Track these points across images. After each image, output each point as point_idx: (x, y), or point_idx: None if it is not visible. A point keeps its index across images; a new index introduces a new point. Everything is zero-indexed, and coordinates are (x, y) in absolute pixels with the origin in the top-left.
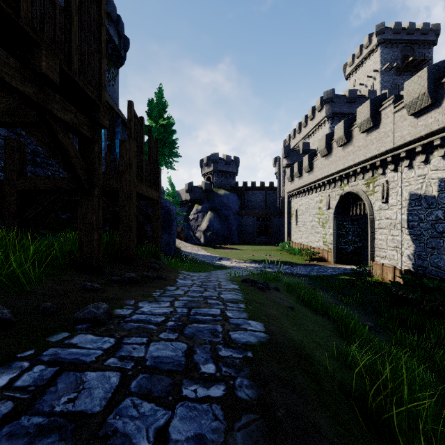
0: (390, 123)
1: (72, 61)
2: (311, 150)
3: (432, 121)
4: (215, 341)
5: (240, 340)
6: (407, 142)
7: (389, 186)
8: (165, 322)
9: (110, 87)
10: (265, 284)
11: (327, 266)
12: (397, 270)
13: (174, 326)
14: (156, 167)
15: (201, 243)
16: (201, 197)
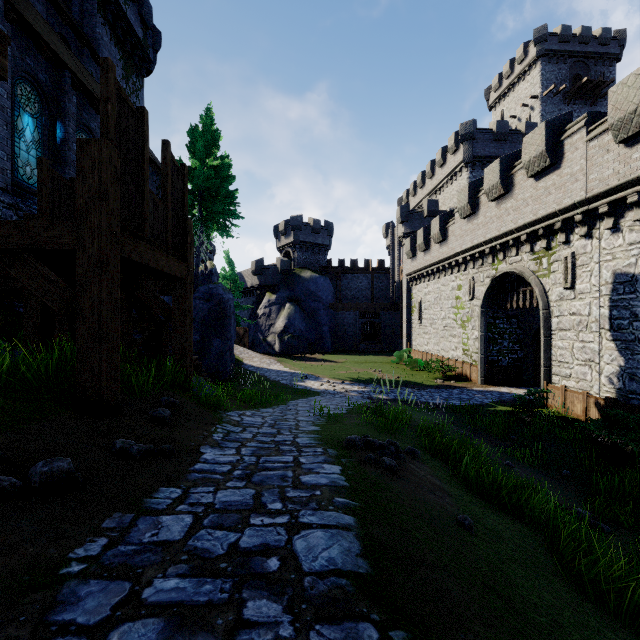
0: (580, 158)
1: None
2: (441, 212)
3: None
4: None
5: None
6: (611, 187)
7: (576, 262)
8: None
9: None
10: (392, 446)
11: (472, 389)
12: (591, 397)
13: None
14: (181, 218)
15: (275, 351)
16: (275, 281)
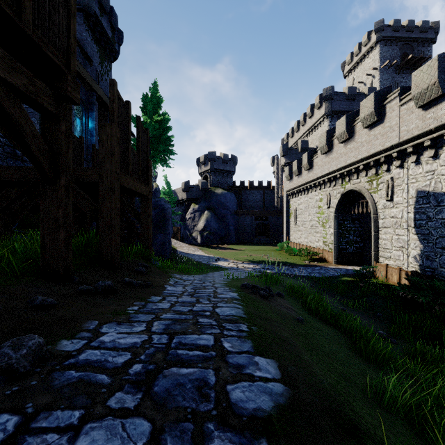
0: (396, 117)
1: (22, 7)
2: (310, 148)
3: (443, 113)
4: (203, 410)
5: (244, 405)
6: (414, 136)
7: (394, 183)
8: (128, 367)
9: (103, 82)
10: (267, 289)
11: (328, 267)
12: (403, 271)
13: (141, 374)
14: (146, 160)
15: (198, 243)
16: (198, 196)
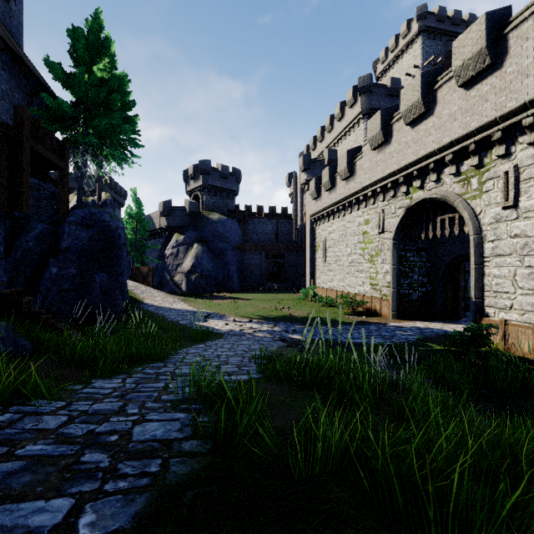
0: (533, 48)
1: None
2: None
3: None
4: None
5: None
6: None
7: (520, 176)
8: None
9: None
10: None
11: (388, 324)
12: None
13: None
14: None
15: (182, 290)
16: (184, 222)
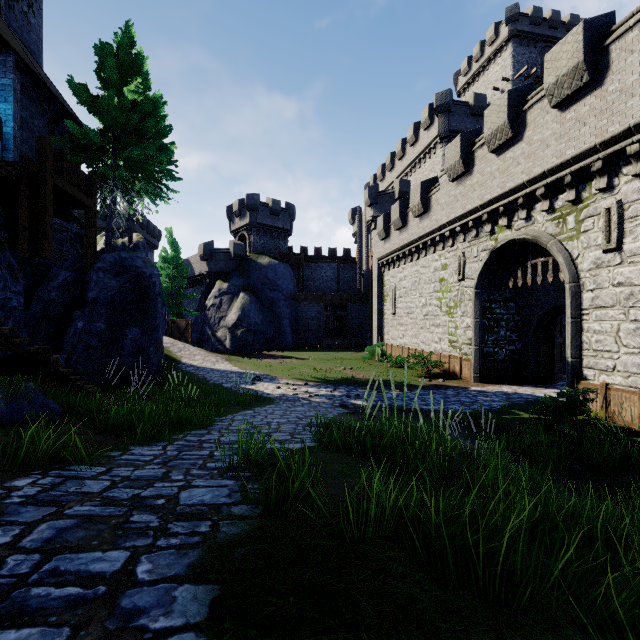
0: (639, 63)
1: None
2: None
3: None
4: None
5: None
6: None
7: (624, 213)
8: None
9: (14, 13)
10: None
11: (469, 389)
12: None
13: None
14: None
15: (226, 348)
16: (228, 268)
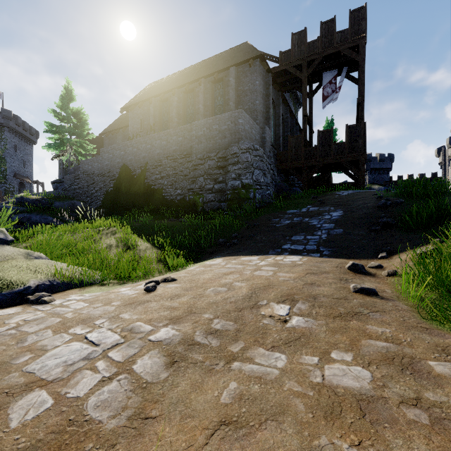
0: None
1: None
2: None
3: None
4: None
5: None
6: None
7: None
8: None
9: None
10: None
11: None
12: None
13: None
14: None
15: None
16: None
